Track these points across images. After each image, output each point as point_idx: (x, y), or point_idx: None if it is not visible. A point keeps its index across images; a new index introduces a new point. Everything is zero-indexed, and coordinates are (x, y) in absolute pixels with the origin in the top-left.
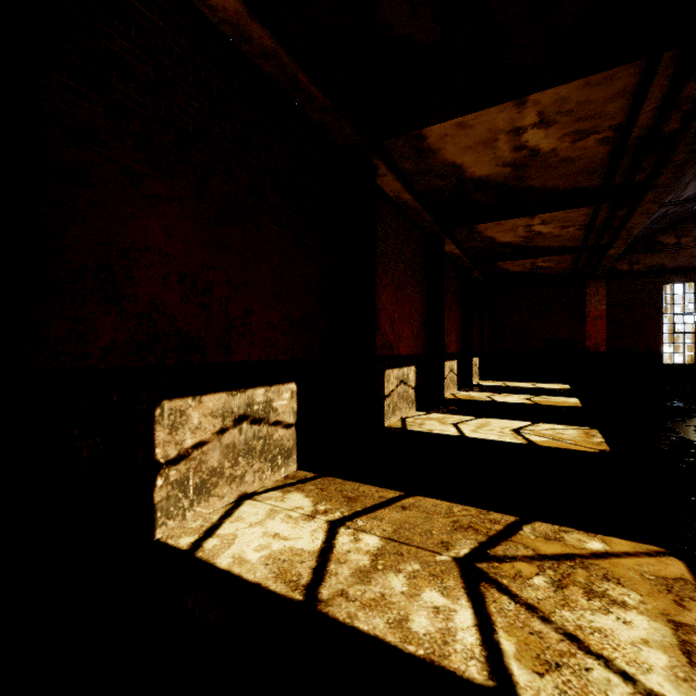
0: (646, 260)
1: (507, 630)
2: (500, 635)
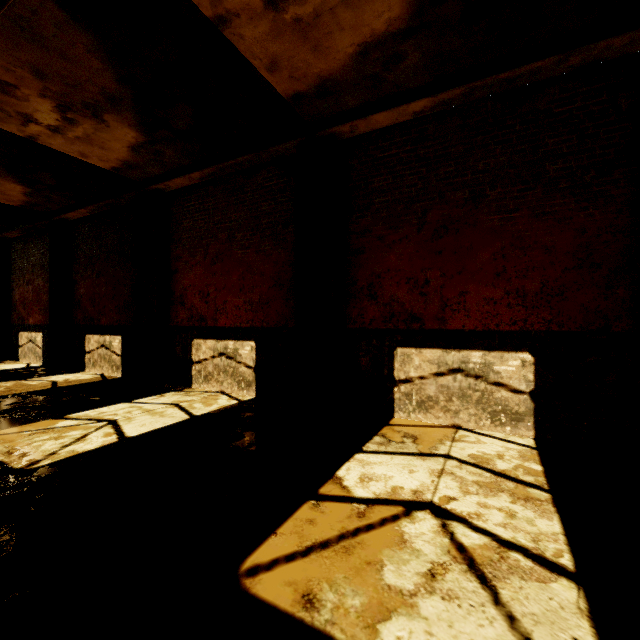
0: None
1: None
2: None
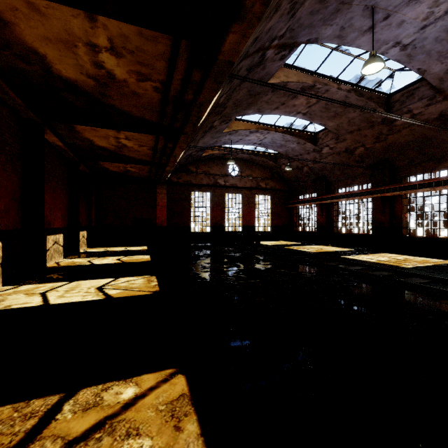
0: (184, 177)
1: None
2: None
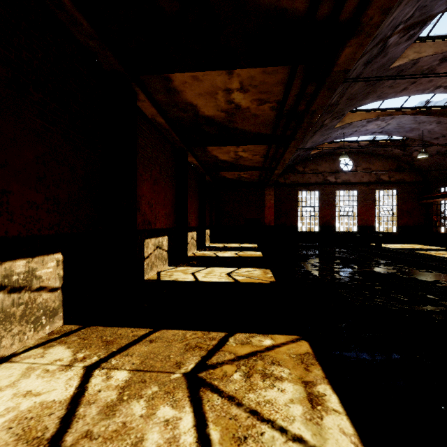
0: (291, 178)
1: (215, 421)
2: (211, 428)
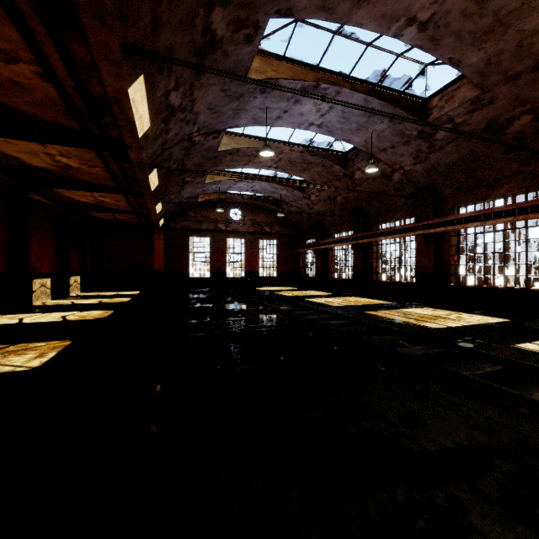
0: (183, 223)
1: None
2: None
